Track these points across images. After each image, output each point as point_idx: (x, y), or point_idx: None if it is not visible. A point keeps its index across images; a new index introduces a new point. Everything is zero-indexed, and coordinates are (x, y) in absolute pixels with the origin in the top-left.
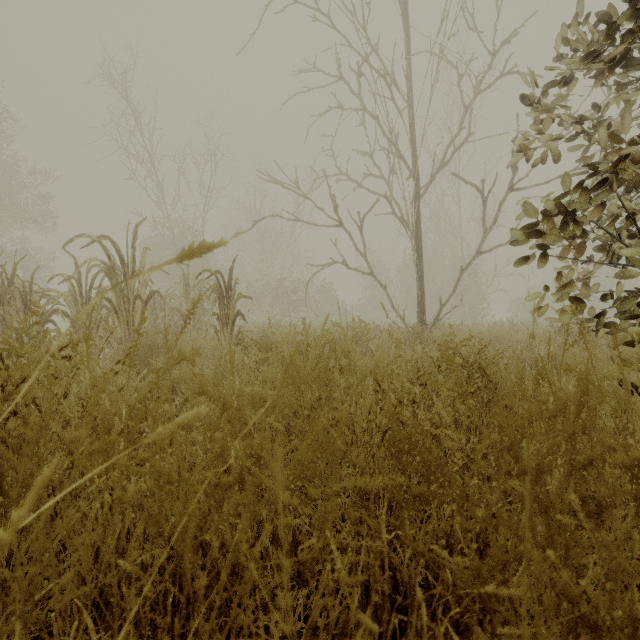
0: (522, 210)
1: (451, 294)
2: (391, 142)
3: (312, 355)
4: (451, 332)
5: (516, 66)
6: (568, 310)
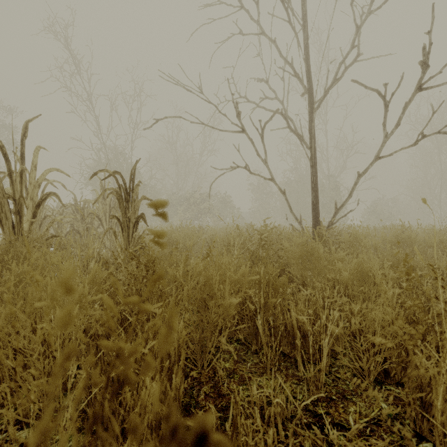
0: None
1: (347, 198)
2: (287, 62)
3: None
4: None
5: None
6: None
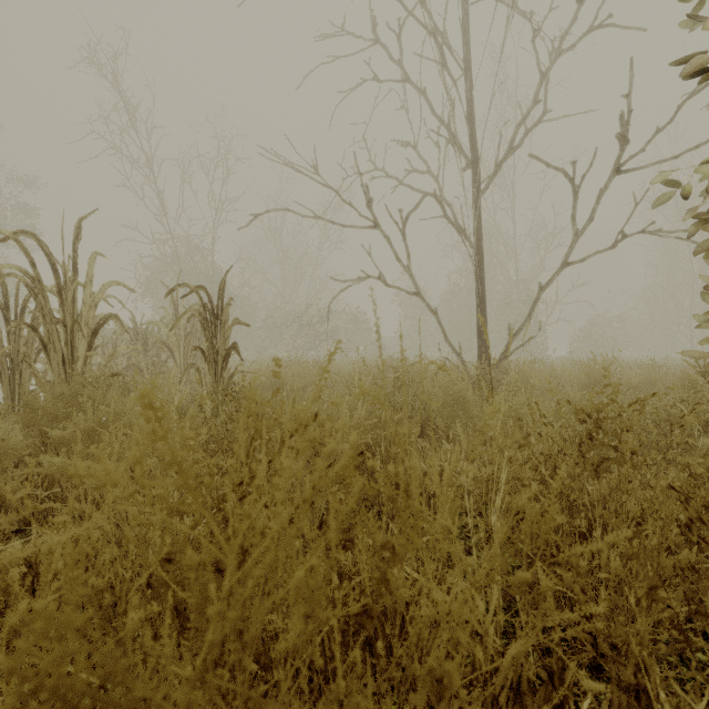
0: None
1: (525, 321)
2: (442, 122)
3: (227, 579)
4: (612, 386)
5: (610, 16)
6: None
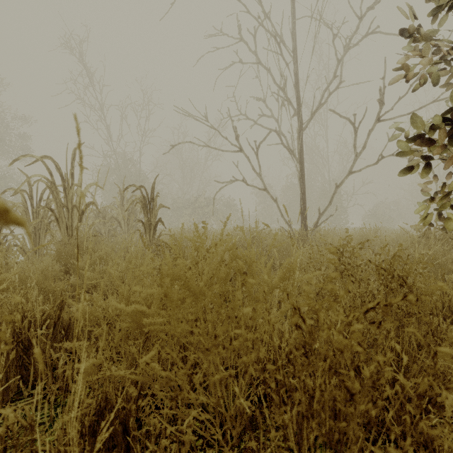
0: (412, 121)
1: (328, 205)
2: (280, 88)
3: (207, 266)
4: (348, 236)
5: (378, 27)
6: (449, 216)
